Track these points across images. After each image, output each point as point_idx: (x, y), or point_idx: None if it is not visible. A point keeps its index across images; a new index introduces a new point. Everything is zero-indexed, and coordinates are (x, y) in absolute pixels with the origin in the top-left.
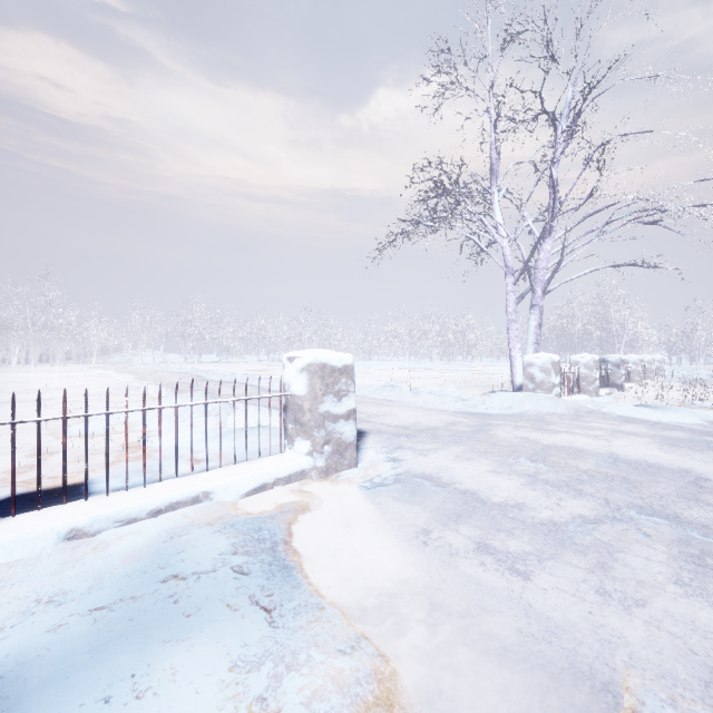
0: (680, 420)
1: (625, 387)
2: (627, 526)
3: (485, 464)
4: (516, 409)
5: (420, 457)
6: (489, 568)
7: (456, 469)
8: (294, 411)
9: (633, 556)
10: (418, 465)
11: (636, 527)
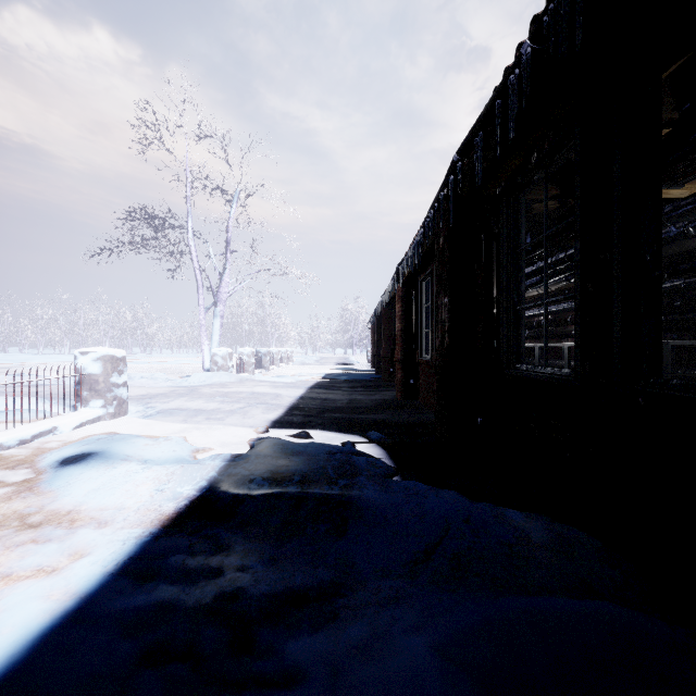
0: (286, 381)
1: (270, 368)
2: (253, 407)
3: (201, 401)
4: (209, 382)
5: (166, 404)
6: (212, 421)
7: (188, 404)
8: (90, 384)
9: (253, 411)
10: (167, 406)
11: (256, 407)
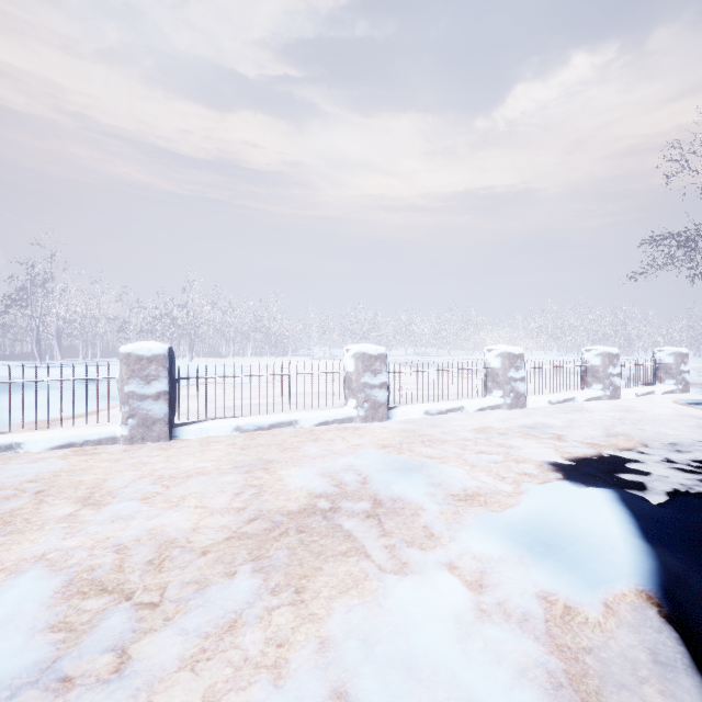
0: None
1: None
2: None
3: None
4: None
5: None
6: None
7: None
8: (665, 369)
9: None
10: None
11: None
